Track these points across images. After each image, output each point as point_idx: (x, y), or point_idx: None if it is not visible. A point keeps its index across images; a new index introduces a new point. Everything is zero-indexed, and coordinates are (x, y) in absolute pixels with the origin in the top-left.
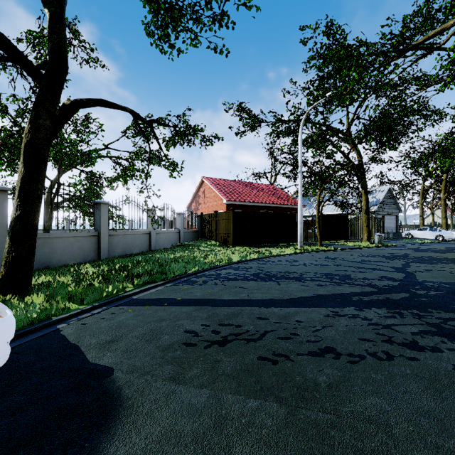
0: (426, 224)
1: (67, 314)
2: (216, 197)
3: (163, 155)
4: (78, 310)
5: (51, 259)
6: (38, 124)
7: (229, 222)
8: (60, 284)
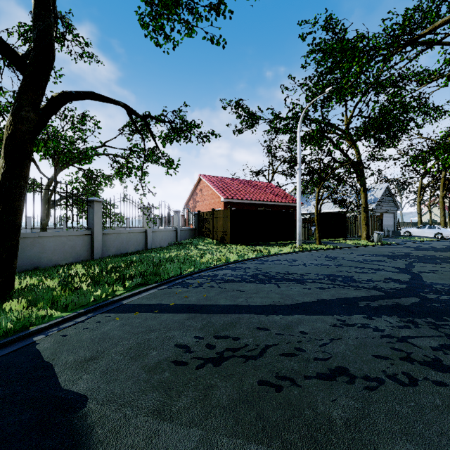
0: (423, 221)
1: (46, 324)
2: (213, 195)
3: (159, 152)
4: (60, 318)
5: (41, 259)
6: (20, 115)
7: (227, 220)
8: (46, 288)
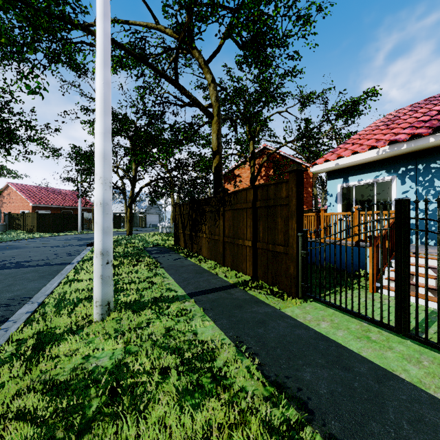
0: None
1: None
2: (23, 200)
3: None
4: None
5: None
6: None
7: (35, 219)
8: None
